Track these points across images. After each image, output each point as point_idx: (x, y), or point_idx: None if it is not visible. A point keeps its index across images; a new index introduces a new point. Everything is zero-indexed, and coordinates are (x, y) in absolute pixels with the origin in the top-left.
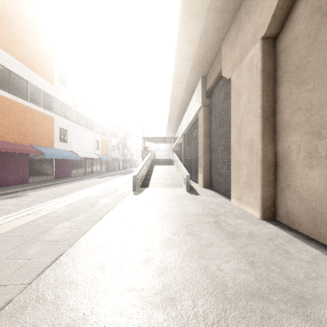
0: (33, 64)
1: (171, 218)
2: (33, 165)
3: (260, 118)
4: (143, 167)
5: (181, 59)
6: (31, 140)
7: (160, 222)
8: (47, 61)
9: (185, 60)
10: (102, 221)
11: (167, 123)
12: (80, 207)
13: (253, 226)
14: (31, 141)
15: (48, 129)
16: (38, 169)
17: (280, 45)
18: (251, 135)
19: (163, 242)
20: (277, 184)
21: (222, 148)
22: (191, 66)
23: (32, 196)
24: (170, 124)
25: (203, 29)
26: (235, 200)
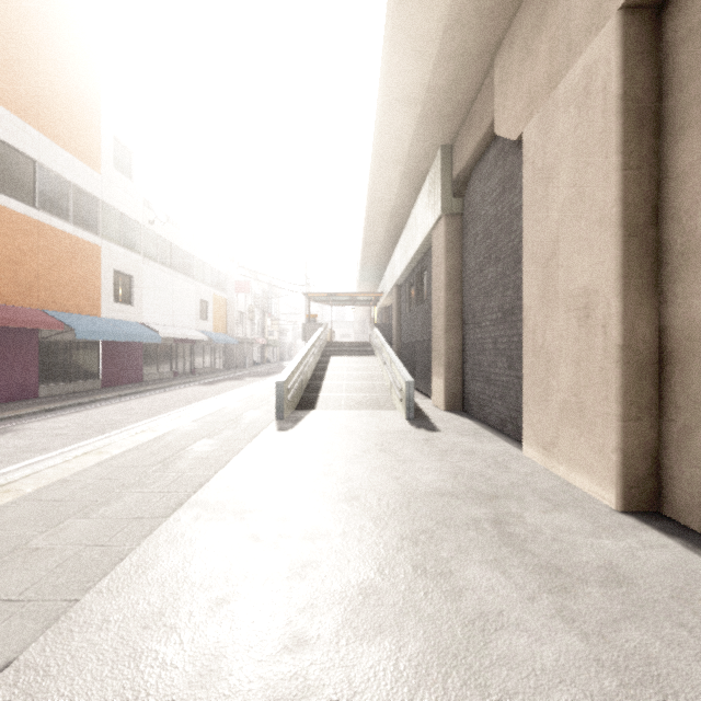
0: (49, 123)
1: (370, 506)
2: (51, 356)
3: (618, 230)
4: (303, 362)
5: (393, 99)
6: (46, 299)
7: (338, 522)
8: (84, 116)
9: (403, 102)
10: (177, 518)
11: (359, 262)
12: (133, 467)
13: (607, 536)
14: (46, 301)
15: (86, 272)
16: (62, 366)
17: (679, 23)
18: (587, 278)
19: (345, 609)
20: (666, 415)
21: (494, 317)
22: (418, 119)
23: (30, 435)
24: (366, 264)
25: (450, 15)
26: (536, 449)
